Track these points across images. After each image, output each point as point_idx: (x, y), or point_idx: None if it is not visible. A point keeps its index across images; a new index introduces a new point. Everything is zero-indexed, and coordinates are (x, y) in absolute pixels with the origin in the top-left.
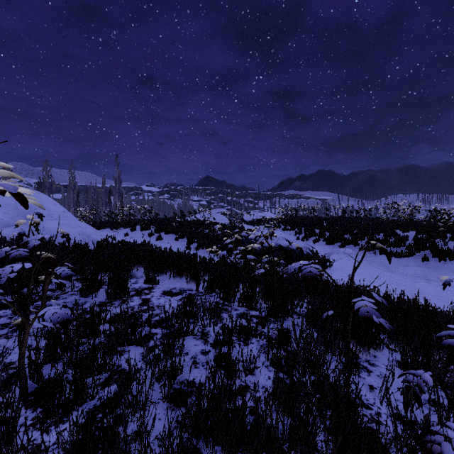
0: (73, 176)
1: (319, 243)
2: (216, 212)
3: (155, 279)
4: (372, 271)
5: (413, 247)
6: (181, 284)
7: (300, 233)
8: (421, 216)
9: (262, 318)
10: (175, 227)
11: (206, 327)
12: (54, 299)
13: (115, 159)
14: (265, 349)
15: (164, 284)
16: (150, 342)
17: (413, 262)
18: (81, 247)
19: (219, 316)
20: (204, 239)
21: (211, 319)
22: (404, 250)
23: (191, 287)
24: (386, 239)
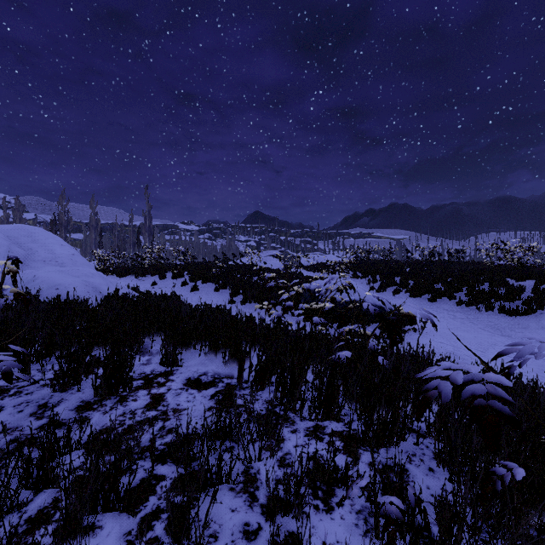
0: (95, 212)
1: (401, 295)
2: (267, 255)
3: (176, 358)
4: (479, 334)
5: (534, 302)
6: (215, 366)
7: (374, 282)
8: (536, 260)
9: (350, 439)
10: (215, 274)
11: (254, 461)
12: (13, 394)
13: (145, 190)
14: (368, 523)
15: (191, 365)
16: (148, 503)
17: (536, 323)
18: (76, 305)
19: (276, 442)
20: (252, 290)
21: (261, 447)
22: (521, 306)
23: (230, 371)
24: (493, 290)
